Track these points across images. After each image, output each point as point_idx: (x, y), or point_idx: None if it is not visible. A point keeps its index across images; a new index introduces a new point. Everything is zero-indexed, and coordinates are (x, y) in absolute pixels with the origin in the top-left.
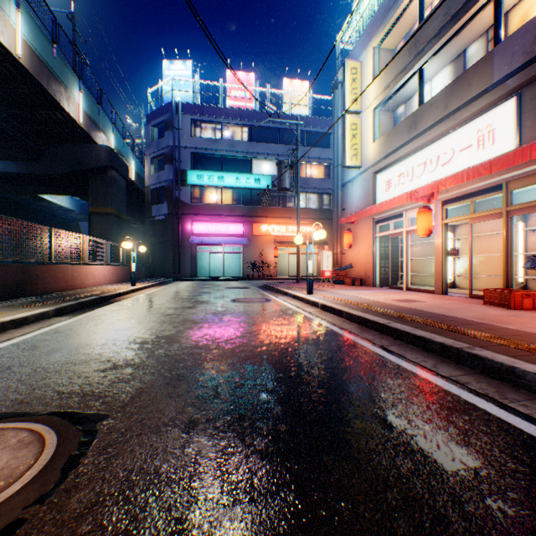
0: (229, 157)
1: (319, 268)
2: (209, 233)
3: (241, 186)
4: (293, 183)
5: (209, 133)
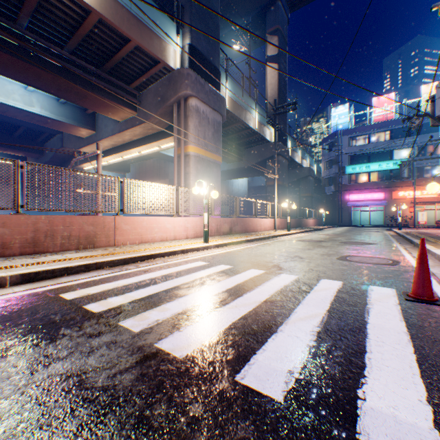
0: (373, 153)
1: None
2: (359, 200)
3: (381, 169)
4: (409, 174)
5: (359, 141)
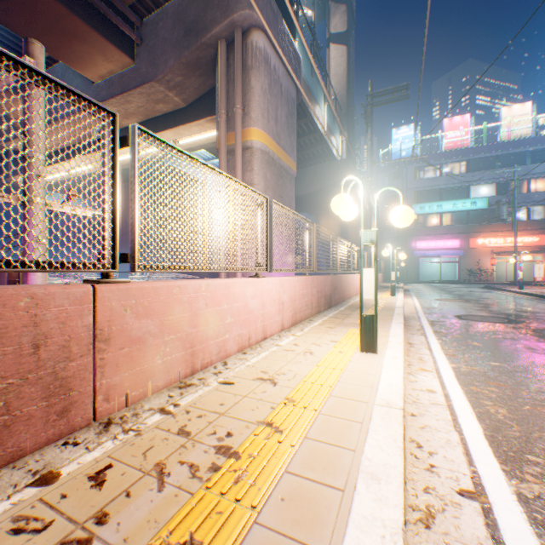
0: (445, 188)
1: (543, 274)
2: (428, 248)
3: (457, 210)
4: (509, 214)
5: (428, 173)
